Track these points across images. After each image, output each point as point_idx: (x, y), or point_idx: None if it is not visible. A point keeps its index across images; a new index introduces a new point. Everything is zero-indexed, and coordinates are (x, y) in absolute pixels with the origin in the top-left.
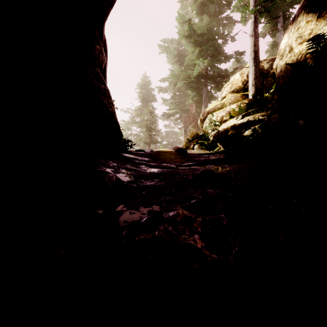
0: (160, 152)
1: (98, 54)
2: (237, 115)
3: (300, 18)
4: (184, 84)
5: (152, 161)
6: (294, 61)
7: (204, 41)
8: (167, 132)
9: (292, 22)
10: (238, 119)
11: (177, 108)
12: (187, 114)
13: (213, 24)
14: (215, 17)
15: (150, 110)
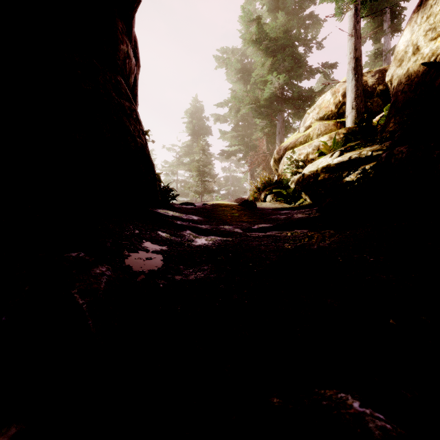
0: (216, 206)
1: (124, 59)
2: (331, 152)
3: (431, 0)
4: (250, 109)
5: (203, 222)
6: (423, 67)
7: (278, 48)
8: (226, 178)
9: (416, 9)
10: (335, 156)
11: (240, 144)
12: (255, 153)
13: (292, 25)
14: (294, 15)
15: (203, 147)
